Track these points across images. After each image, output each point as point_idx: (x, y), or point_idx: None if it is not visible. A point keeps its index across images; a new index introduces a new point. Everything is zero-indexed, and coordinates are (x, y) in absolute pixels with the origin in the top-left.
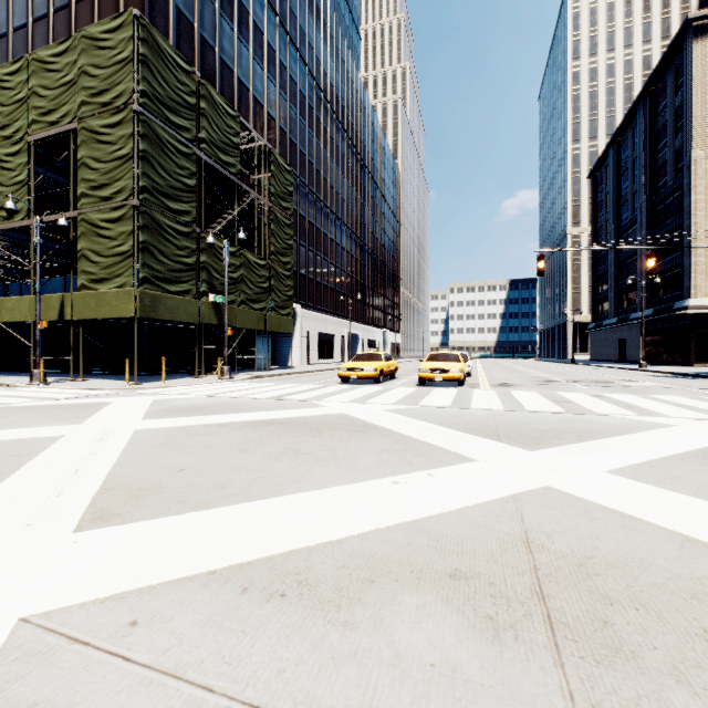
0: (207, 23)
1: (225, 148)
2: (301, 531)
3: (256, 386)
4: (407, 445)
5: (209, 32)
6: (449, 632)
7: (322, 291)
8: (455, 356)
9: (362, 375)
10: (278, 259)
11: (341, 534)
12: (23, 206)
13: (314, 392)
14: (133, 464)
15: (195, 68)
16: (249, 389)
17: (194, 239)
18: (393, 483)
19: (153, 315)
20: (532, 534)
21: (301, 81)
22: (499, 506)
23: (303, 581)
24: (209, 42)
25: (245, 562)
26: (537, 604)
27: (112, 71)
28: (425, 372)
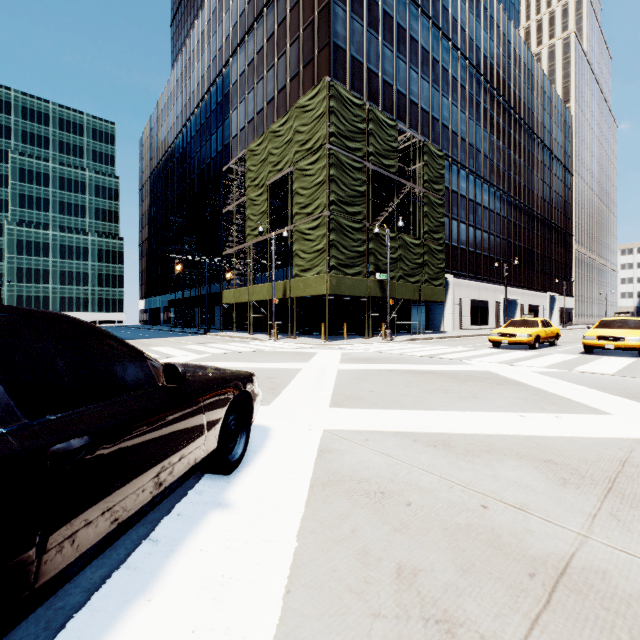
0: (372, 57)
1: (386, 155)
2: (446, 426)
3: (412, 346)
4: (544, 397)
5: (374, 63)
6: (531, 476)
7: (474, 259)
8: (636, 323)
9: (514, 340)
10: (430, 237)
11: (472, 432)
12: (264, 227)
13: (464, 353)
14: (343, 385)
15: (363, 96)
16: (407, 349)
17: (364, 232)
18: (520, 417)
19: (337, 292)
20: (633, 459)
21: (453, 67)
22: (613, 442)
23: (446, 444)
24: (374, 71)
25: (414, 432)
26: (605, 483)
27: (312, 125)
28: (591, 339)
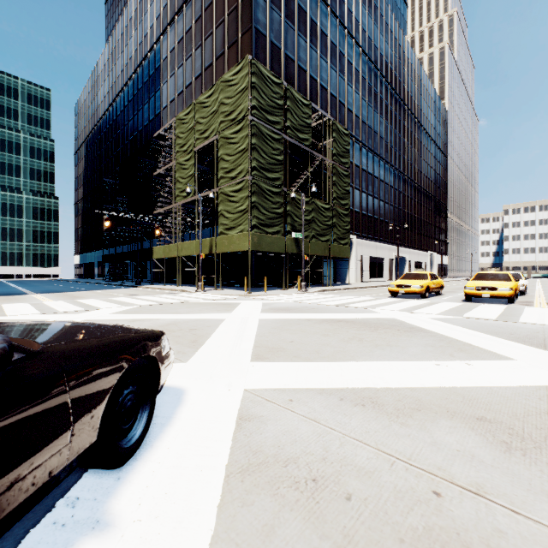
0: (289, 44)
1: (301, 129)
2: (370, 380)
3: (324, 297)
4: (449, 343)
5: (290, 50)
6: (472, 441)
7: (373, 223)
8: (504, 276)
9: (409, 291)
10: (338, 202)
11: (396, 385)
12: (192, 189)
13: (369, 302)
14: (264, 336)
15: (281, 78)
16: (320, 299)
17: (282, 196)
18: (435, 365)
19: (258, 249)
20: None
21: (356, 61)
22: (530, 390)
23: (374, 402)
24: (290, 57)
25: (339, 388)
26: (547, 445)
27: (236, 98)
28: (471, 289)
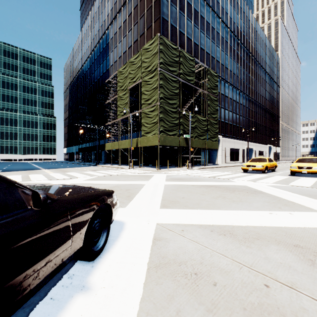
0: (181, 25)
1: (189, 74)
2: (229, 221)
3: (202, 172)
4: (279, 201)
5: (182, 28)
6: (290, 258)
7: (232, 128)
8: (316, 160)
9: (254, 169)
10: (211, 116)
11: (245, 224)
12: (126, 110)
13: (229, 175)
14: (167, 194)
15: (177, 45)
16: (200, 173)
17: (177, 113)
18: (269, 213)
19: (164, 144)
20: None
21: (221, 31)
22: None
23: (231, 233)
24: (182, 32)
25: (210, 225)
26: None
27: (151, 58)
28: (294, 168)
